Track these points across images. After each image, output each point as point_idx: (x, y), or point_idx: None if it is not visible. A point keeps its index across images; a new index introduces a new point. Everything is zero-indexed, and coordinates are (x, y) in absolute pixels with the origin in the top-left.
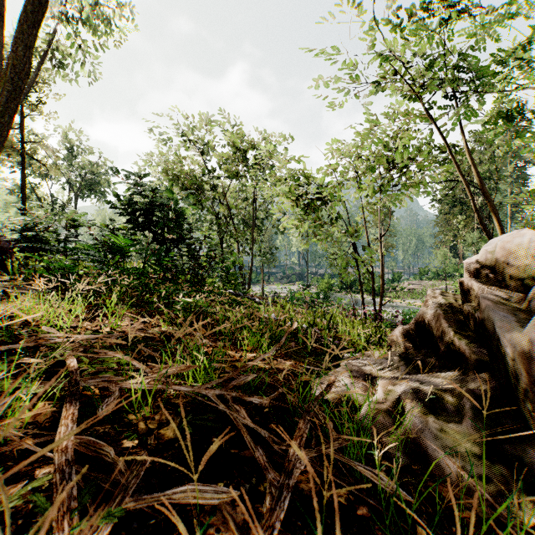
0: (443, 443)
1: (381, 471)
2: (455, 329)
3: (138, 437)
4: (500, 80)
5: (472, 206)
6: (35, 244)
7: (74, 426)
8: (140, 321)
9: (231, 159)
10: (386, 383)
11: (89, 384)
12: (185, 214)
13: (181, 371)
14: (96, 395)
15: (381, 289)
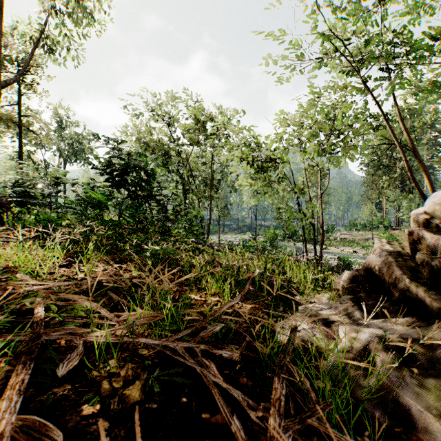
0: (426, 402)
1: (364, 435)
2: (409, 276)
3: (100, 400)
4: (438, 49)
5: (406, 165)
6: (23, 199)
7: (20, 400)
8: (114, 267)
9: (193, 129)
10: (348, 329)
11: (52, 338)
12: (154, 174)
13: (149, 321)
14: (61, 347)
15: (321, 238)
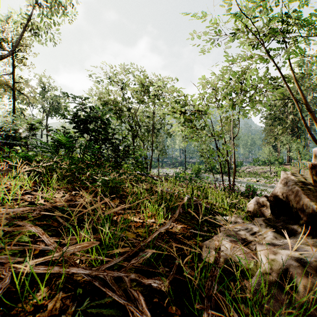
0: None
1: None
2: (316, 203)
3: None
4: None
5: (300, 115)
6: (6, 140)
7: None
8: (71, 193)
9: (139, 91)
10: (266, 251)
11: None
12: (109, 123)
13: (83, 249)
14: None
15: (234, 171)
